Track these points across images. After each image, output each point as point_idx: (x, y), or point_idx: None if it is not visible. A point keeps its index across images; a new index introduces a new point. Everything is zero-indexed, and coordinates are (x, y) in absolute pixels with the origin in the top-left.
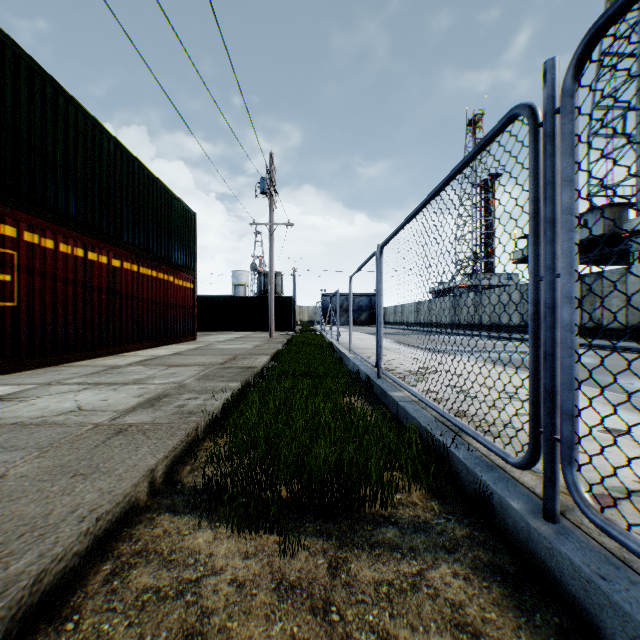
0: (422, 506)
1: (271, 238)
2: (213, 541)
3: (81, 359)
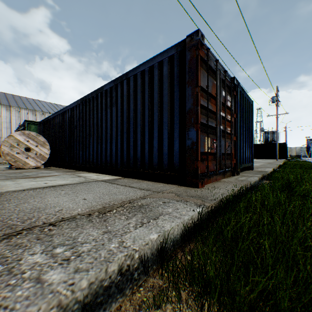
0: None
1: (276, 120)
2: None
3: None
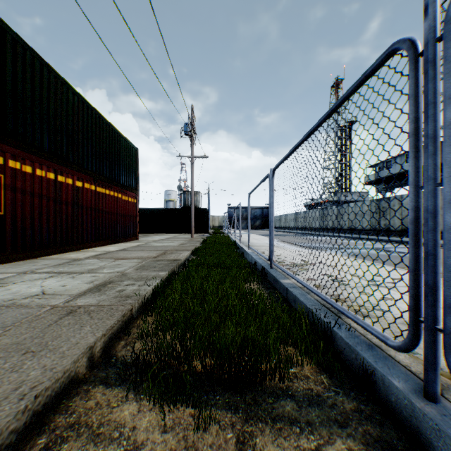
0: (313, 379)
1: (192, 166)
2: (137, 414)
3: (52, 254)
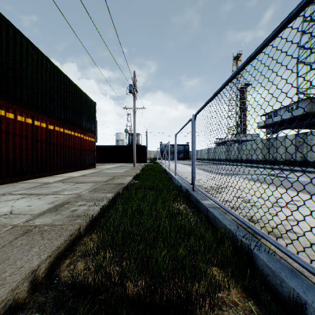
0: (241, 306)
1: (134, 115)
2: None
3: (30, 178)
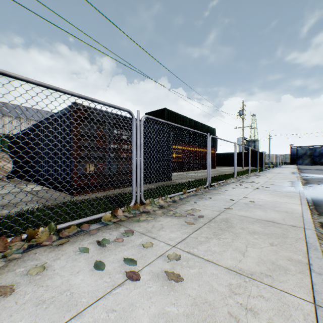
0: None
1: (242, 132)
2: None
3: (189, 171)
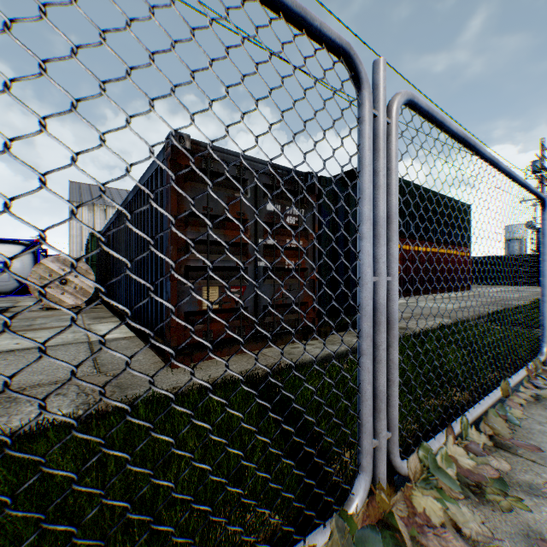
0: None
1: None
2: None
3: (416, 295)
